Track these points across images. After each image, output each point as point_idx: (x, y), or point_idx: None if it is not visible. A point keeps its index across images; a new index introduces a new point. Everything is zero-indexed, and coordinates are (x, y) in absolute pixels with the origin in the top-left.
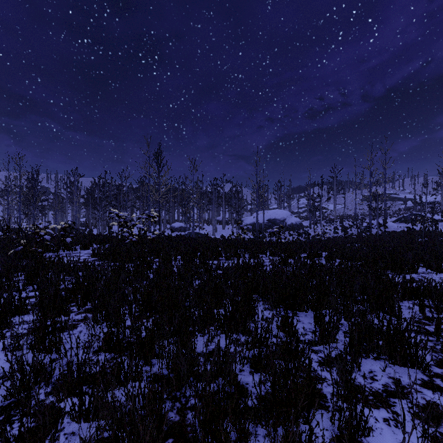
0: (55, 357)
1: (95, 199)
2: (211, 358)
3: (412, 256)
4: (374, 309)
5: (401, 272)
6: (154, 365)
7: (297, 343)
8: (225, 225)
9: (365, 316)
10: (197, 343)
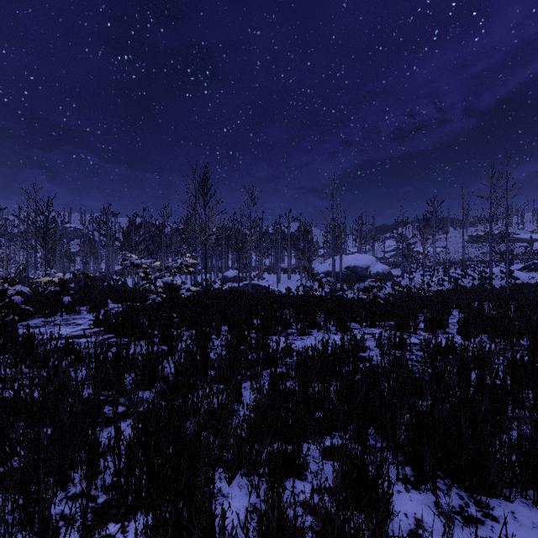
0: None
1: (129, 242)
2: None
3: None
4: None
5: None
6: None
7: None
8: (291, 274)
9: None
10: None
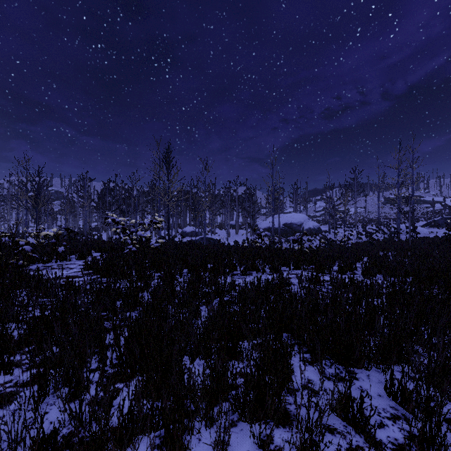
0: None
1: (104, 203)
2: None
3: None
4: None
5: None
6: None
7: None
8: (239, 229)
9: None
10: None
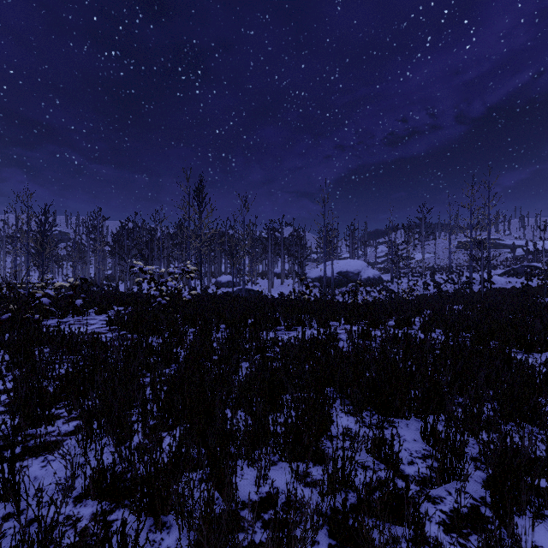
0: (10, 510)
1: (122, 247)
2: (263, 514)
3: (542, 326)
4: (515, 418)
5: (531, 350)
6: (168, 529)
7: (406, 493)
8: (285, 279)
9: (512, 440)
10: (239, 499)
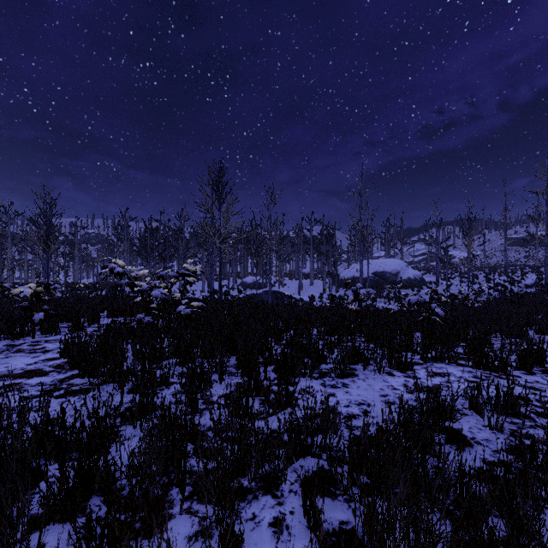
0: None
1: (145, 247)
2: None
3: None
4: None
5: None
6: None
7: None
8: (314, 279)
9: None
10: None
